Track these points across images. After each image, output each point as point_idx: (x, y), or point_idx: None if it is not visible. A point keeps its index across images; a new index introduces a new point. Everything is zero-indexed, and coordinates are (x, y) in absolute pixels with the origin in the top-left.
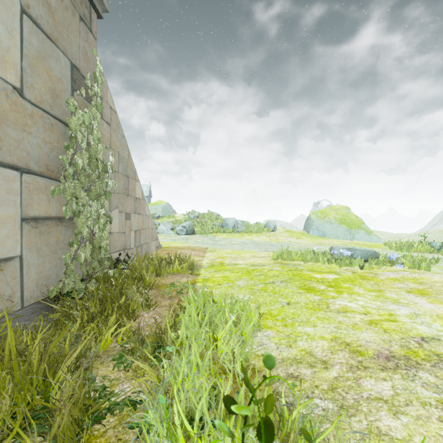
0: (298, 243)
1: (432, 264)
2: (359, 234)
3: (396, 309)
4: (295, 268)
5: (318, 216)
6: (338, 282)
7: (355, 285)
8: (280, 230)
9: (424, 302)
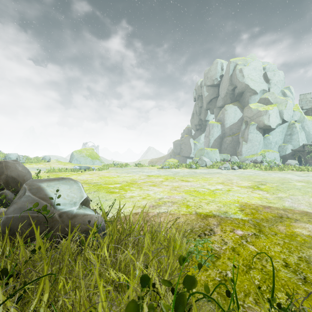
0: (63, 167)
1: (106, 169)
2: (96, 162)
3: (79, 177)
4: (56, 174)
5: (77, 153)
6: (69, 175)
7: (74, 175)
8: (54, 161)
9: (88, 175)
